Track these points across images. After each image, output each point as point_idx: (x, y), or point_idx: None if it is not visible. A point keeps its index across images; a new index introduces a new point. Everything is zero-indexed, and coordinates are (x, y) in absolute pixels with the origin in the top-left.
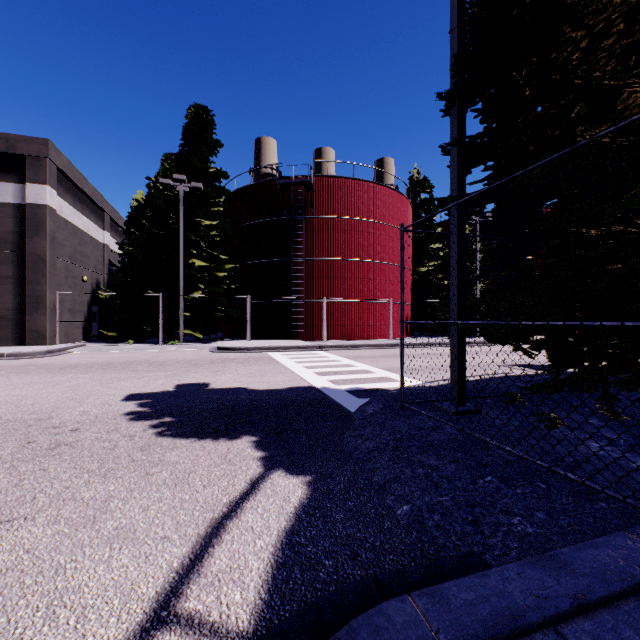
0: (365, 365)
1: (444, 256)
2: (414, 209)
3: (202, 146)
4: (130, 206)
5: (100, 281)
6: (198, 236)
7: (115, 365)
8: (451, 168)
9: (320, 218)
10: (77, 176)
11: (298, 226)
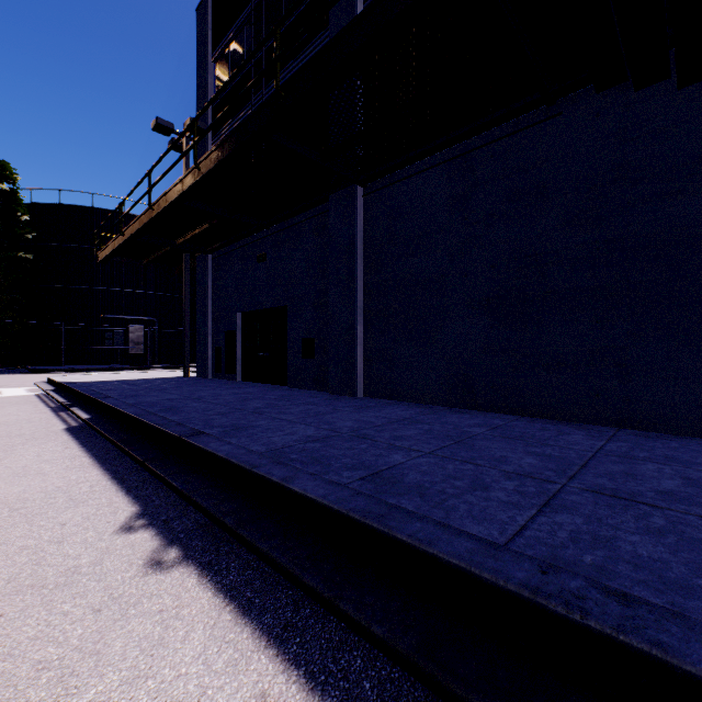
0: None
1: None
2: None
3: None
4: None
5: None
6: None
7: None
8: None
9: None
10: None
11: None
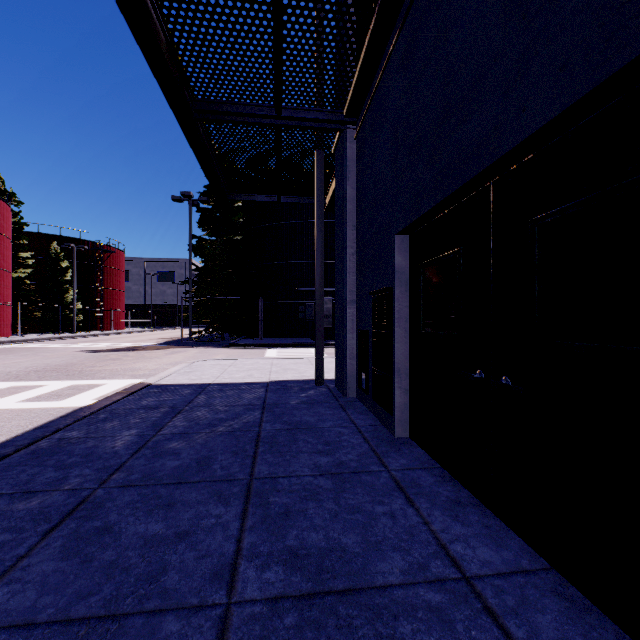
0: (106, 343)
1: (30, 265)
2: None
3: None
4: None
5: None
6: None
7: None
8: (190, 283)
9: None
10: None
11: None
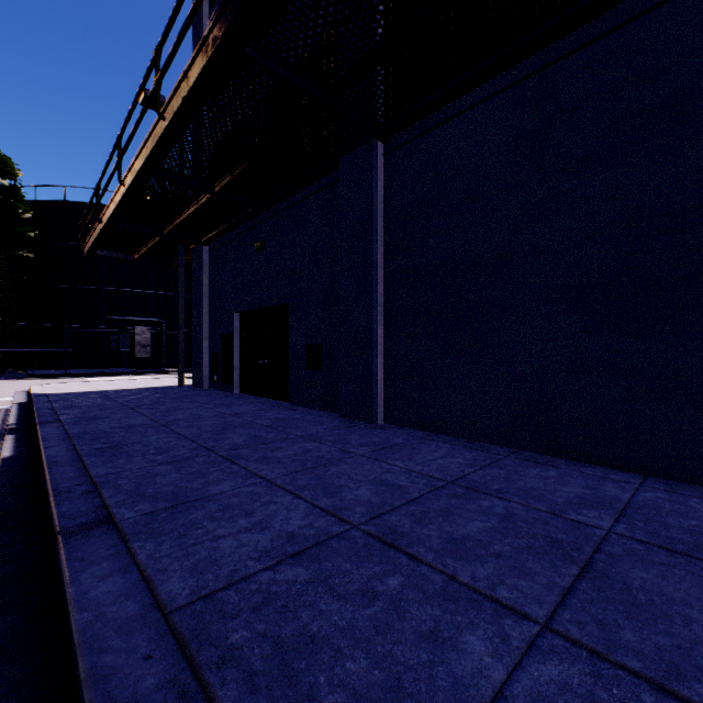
0: None
1: None
2: None
3: None
4: None
5: None
6: None
7: None
8: None
9: None
10: None
11: None
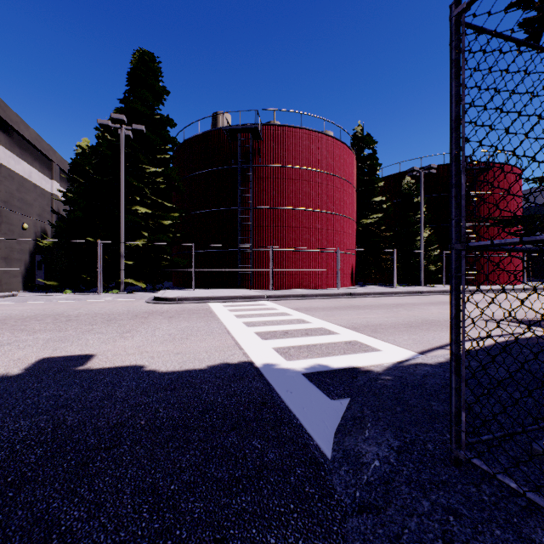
0: (321, 320)
1: (386, 209)
2: (358, 164)
3: (147, 91)
4: (74, 153)
5: (47, 230)
6: (143, 183)
7: (8, 321)
8: None
9: (267, 167)
10: (13, 118)
11: (245, 175)
